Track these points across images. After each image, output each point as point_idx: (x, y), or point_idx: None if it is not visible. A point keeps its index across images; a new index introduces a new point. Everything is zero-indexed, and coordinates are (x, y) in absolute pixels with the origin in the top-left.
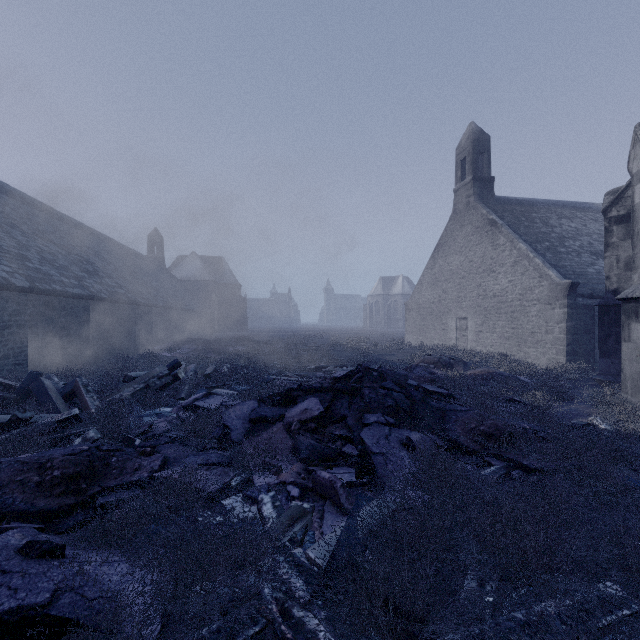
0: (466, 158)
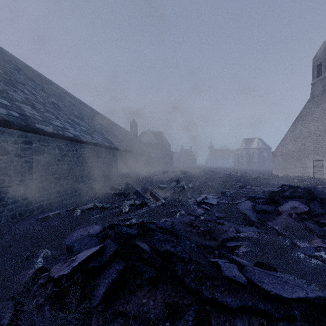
0: (322, 63)
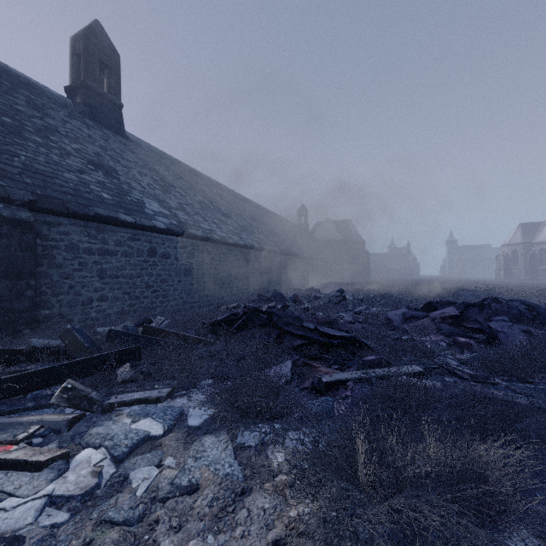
0: None
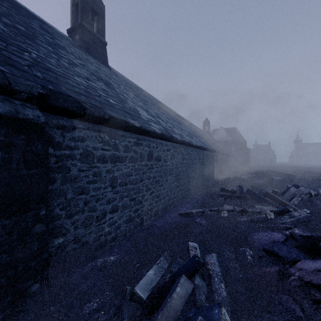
0: None
